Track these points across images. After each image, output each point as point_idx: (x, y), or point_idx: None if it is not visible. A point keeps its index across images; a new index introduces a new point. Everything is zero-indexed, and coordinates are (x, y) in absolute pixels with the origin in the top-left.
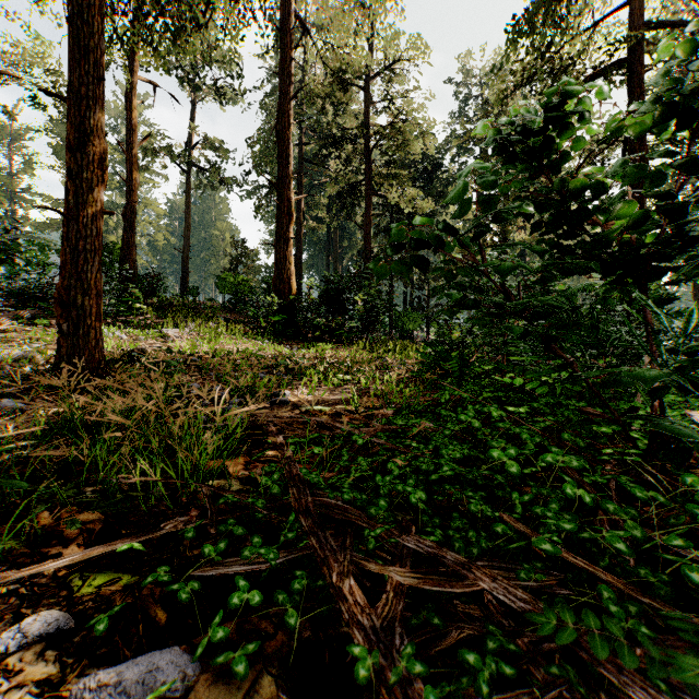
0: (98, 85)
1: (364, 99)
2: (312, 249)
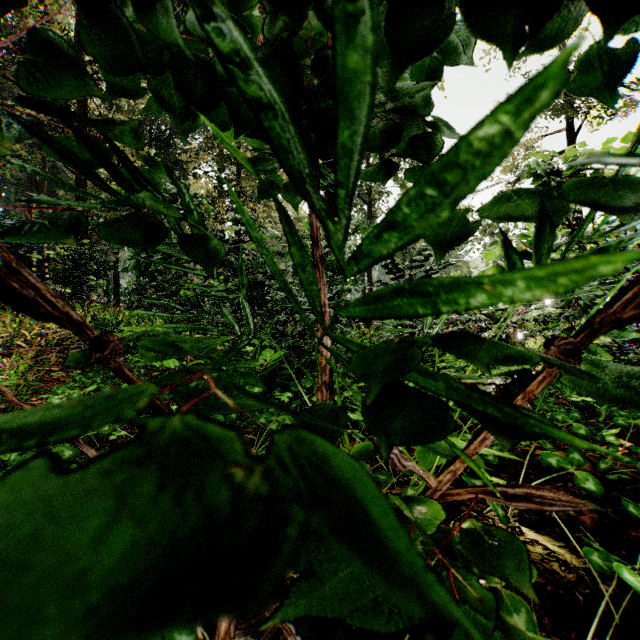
0: None
1: (76, 16)
2: (7, 189)
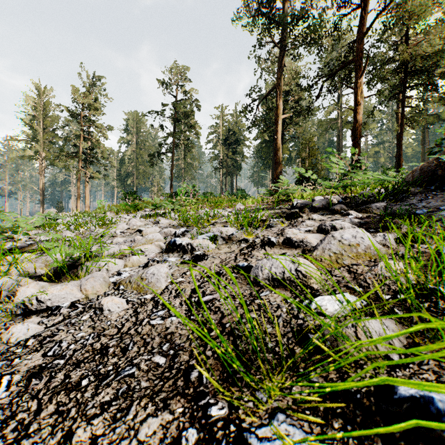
0: (401, 152)
1: None
2: None
